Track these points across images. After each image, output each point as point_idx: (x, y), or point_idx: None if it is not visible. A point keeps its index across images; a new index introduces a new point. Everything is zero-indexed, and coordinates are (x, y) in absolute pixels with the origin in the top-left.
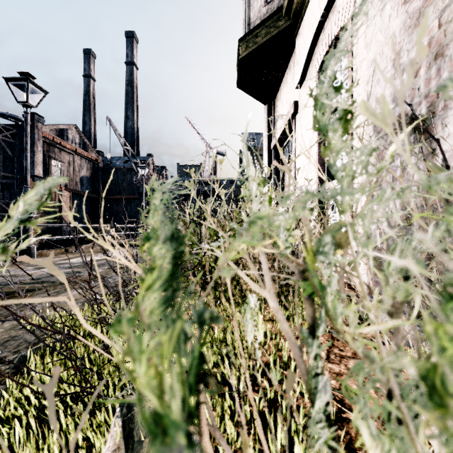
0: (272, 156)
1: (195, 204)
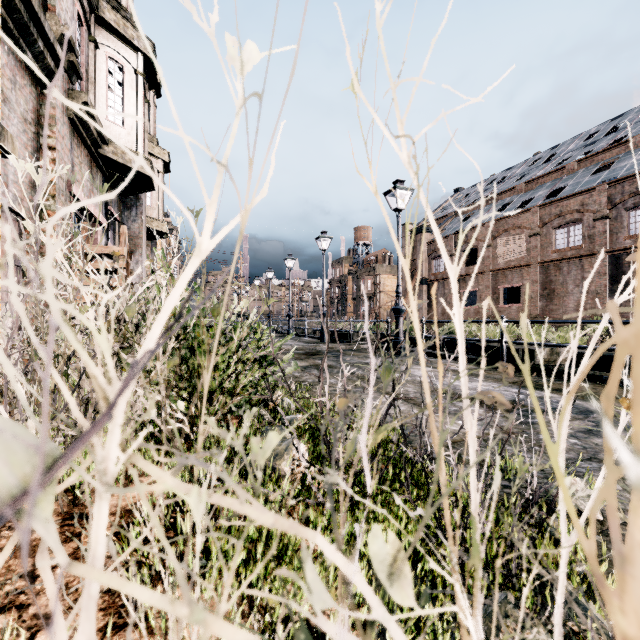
0: None
1: None
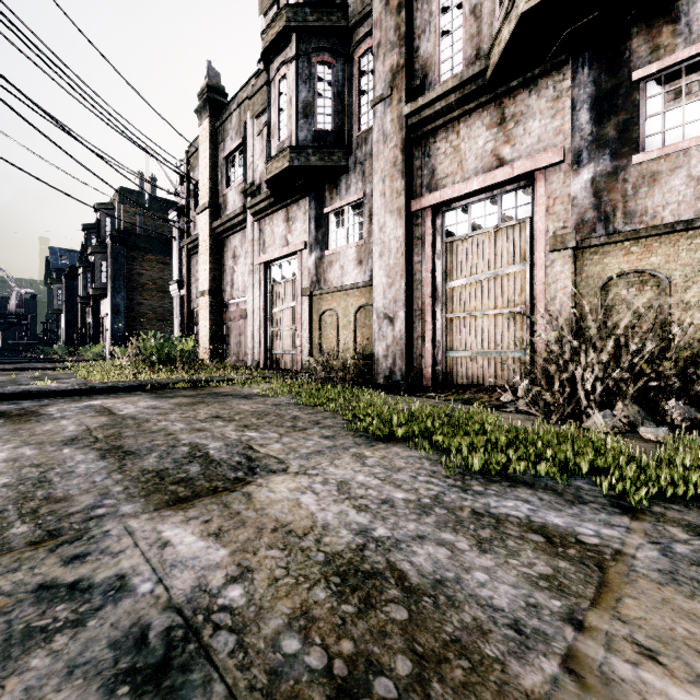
0: (62, 329)
1: (9, 333)
